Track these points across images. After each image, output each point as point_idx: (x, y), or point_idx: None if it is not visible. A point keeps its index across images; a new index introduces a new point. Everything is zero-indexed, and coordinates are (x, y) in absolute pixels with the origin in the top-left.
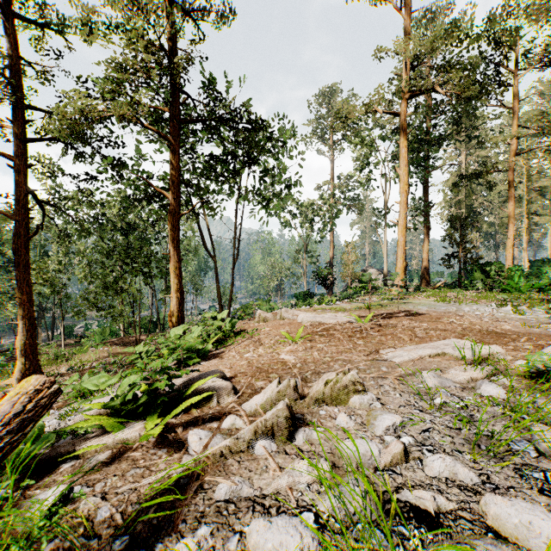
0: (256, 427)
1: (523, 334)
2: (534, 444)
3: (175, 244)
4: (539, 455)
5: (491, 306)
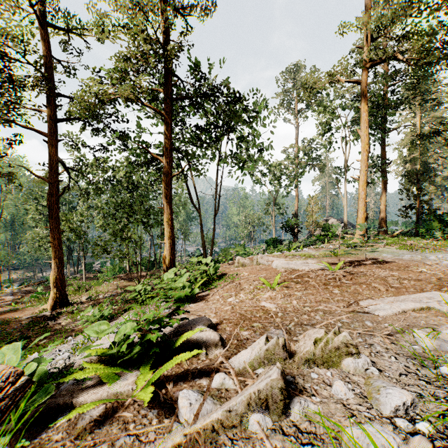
0: (250, 399)
1: None
2: None
3: (168, 200)
4: None
5: None
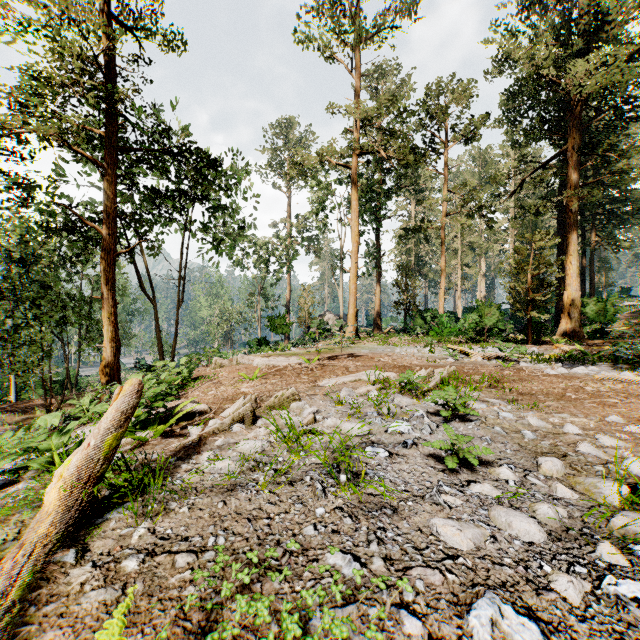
0: (234, 417)
1: (421, 366)
2: (379, 412)
3: (109, 287)
4: (378, 415)
5: (416, 347)
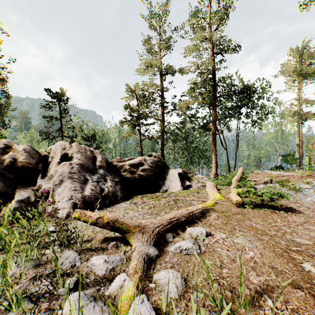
0: (264, 181)
1: None
2: None
3: (214, 145)
4: None
5: None
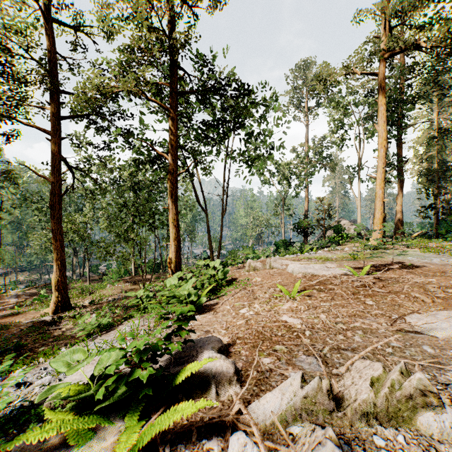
0: None
1: None
2: None
3: (173, 199)
4: None
5: None
